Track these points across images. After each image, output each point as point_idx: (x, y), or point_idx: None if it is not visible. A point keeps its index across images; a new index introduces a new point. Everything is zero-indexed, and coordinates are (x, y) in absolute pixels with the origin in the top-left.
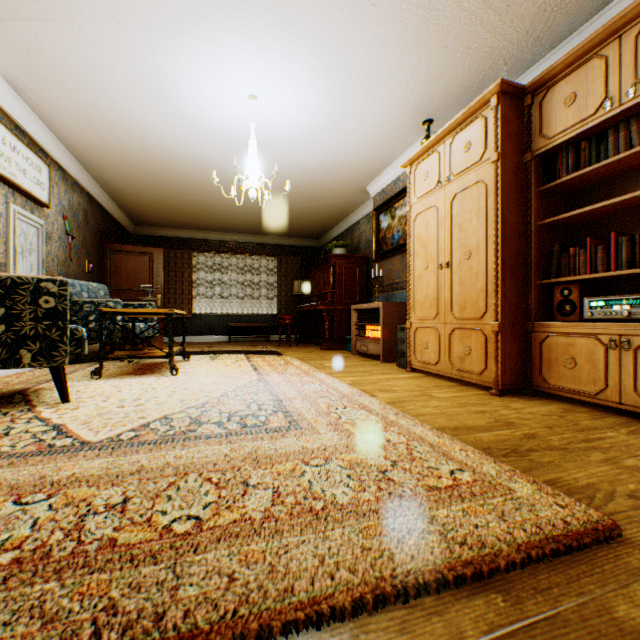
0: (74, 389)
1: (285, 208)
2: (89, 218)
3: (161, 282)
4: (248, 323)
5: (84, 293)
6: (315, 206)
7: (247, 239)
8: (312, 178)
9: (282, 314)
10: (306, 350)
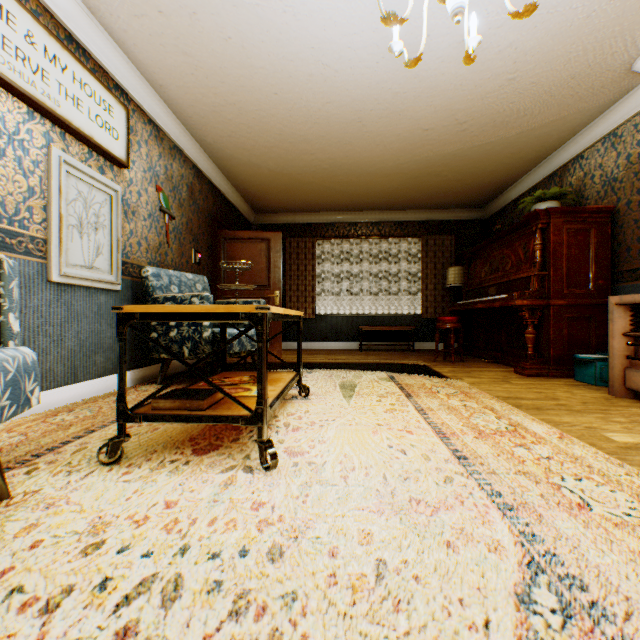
0: (7, 523)
1: (446, 153)
2: (195, 196)
3: (278, 275)
4: (384, 326)
5: (172, 287)
6: (499, 139)
7: (381, 218)
8: (519, 63)
9: (428, 314)
10: (491, 374)
